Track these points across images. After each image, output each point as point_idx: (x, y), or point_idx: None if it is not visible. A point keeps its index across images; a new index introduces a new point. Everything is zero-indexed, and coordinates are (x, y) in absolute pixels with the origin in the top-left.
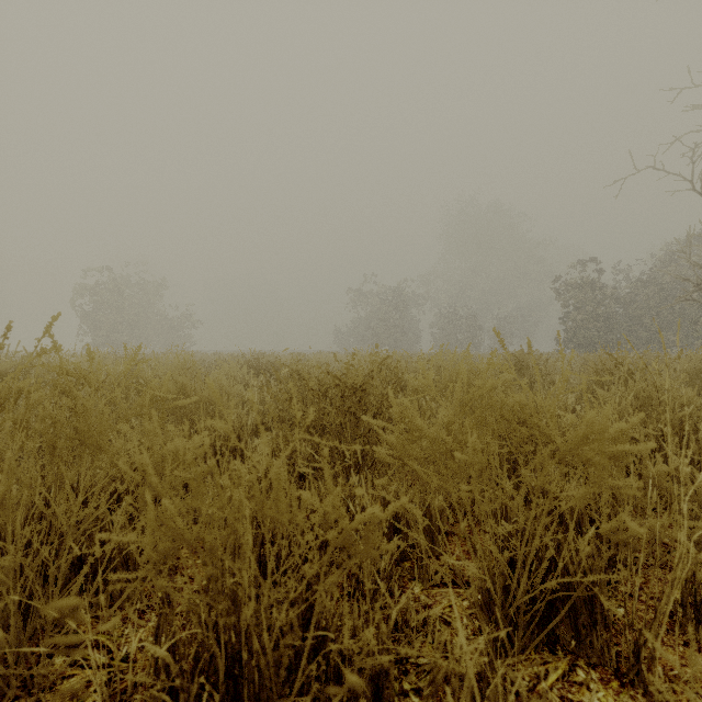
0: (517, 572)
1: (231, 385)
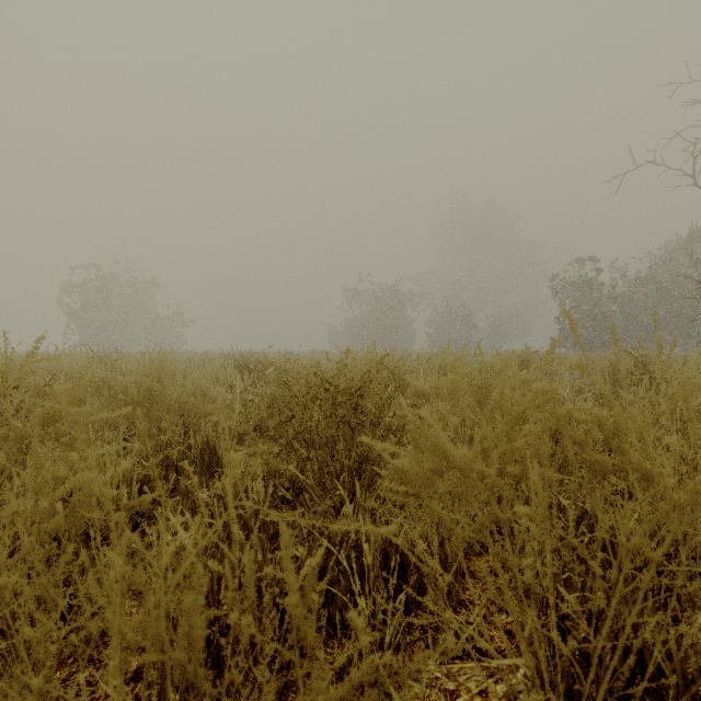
0: (592, 672)
1: (211, 387)
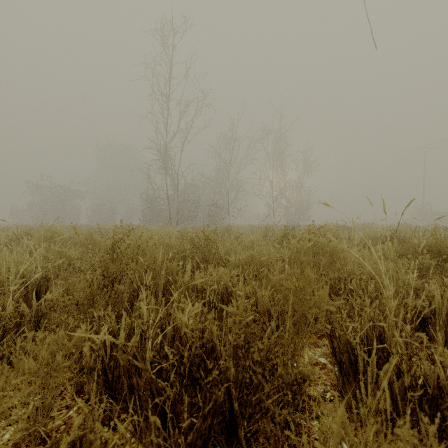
0: None
1: None
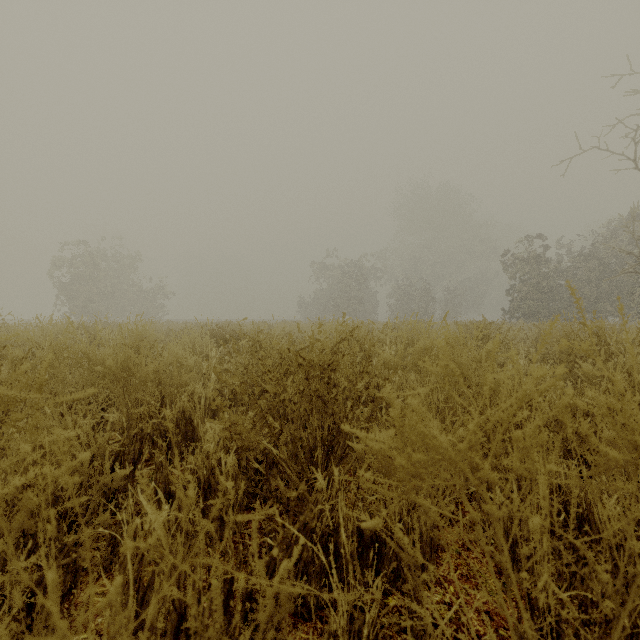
0: None
1: (188, 357)
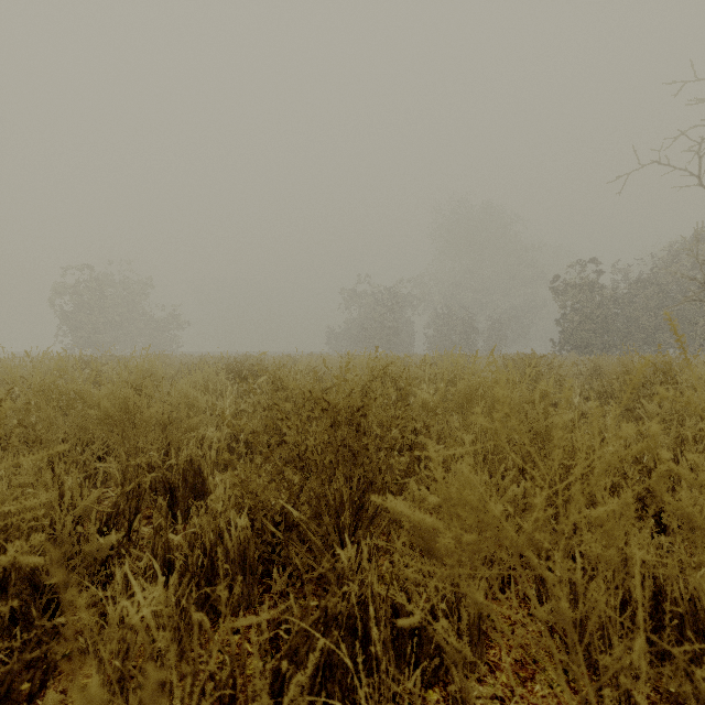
0: None
1: (199, 397)
